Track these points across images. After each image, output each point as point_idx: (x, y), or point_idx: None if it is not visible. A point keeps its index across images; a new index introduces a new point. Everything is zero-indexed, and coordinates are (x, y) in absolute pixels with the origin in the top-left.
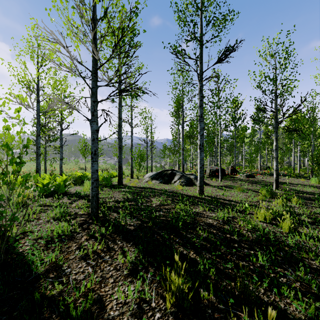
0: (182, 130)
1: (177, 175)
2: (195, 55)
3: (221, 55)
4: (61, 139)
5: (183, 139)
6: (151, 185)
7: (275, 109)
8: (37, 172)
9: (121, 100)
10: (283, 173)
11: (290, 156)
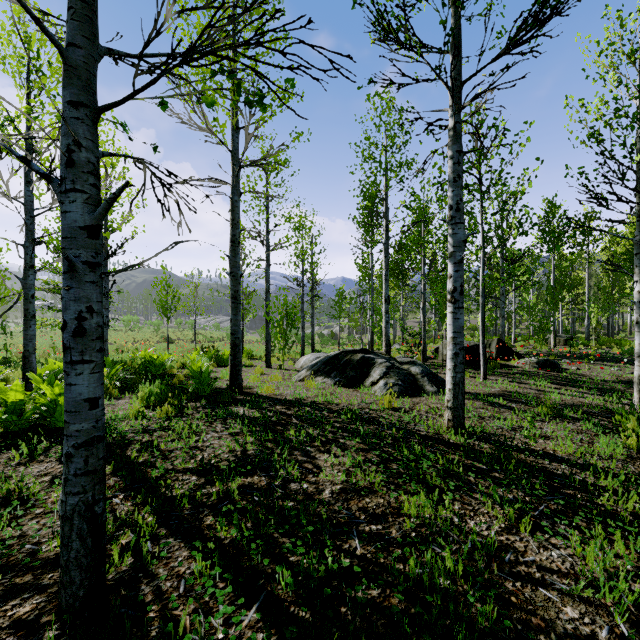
0: (385, 256)
1: (378, 367)
2: (445, 28)
3: (520, 25)
4: (105, 278)
5: (387, 277)
6: (313, 394)
7: (638, 195)
8: (26, 359)
9: (237, 177)
10: (613, 355)
11: (612, 313)
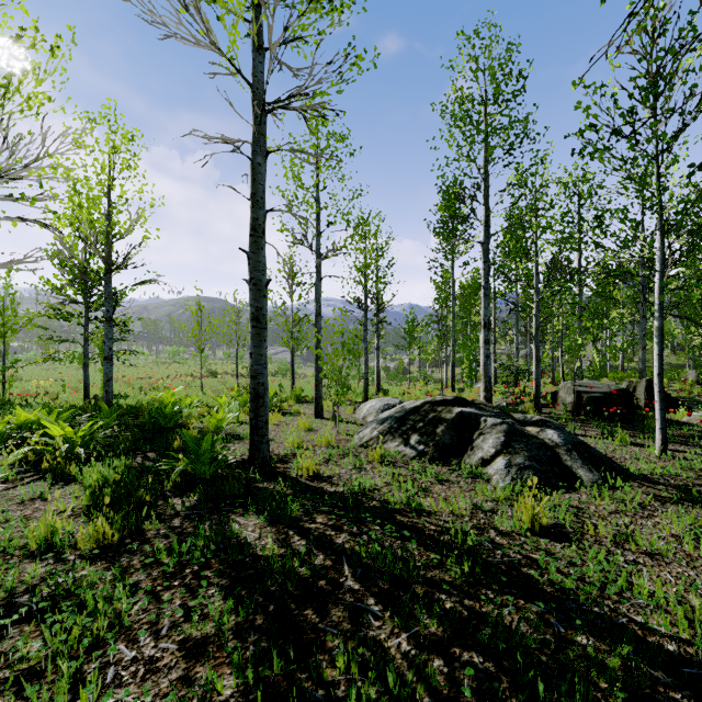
0: (484, 261)
1: (489, 431)
2: None
3: None
4: (108, 298)
5: (487, 291)
6: (383, 479)
7: None
8: None
9: (261, 126)
10: None
11: None
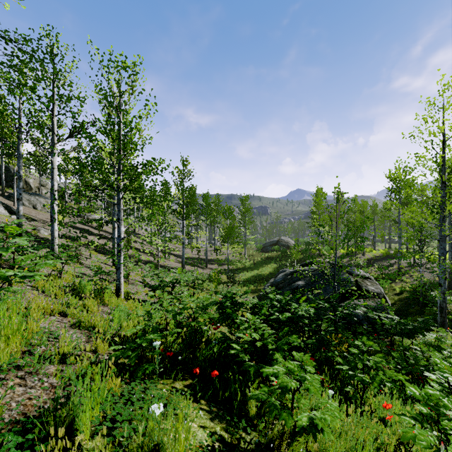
0: None
1: None
2: None
3: None
4: None
5: None
6: None
7: None
8: None
9: None
10: None
11: None
